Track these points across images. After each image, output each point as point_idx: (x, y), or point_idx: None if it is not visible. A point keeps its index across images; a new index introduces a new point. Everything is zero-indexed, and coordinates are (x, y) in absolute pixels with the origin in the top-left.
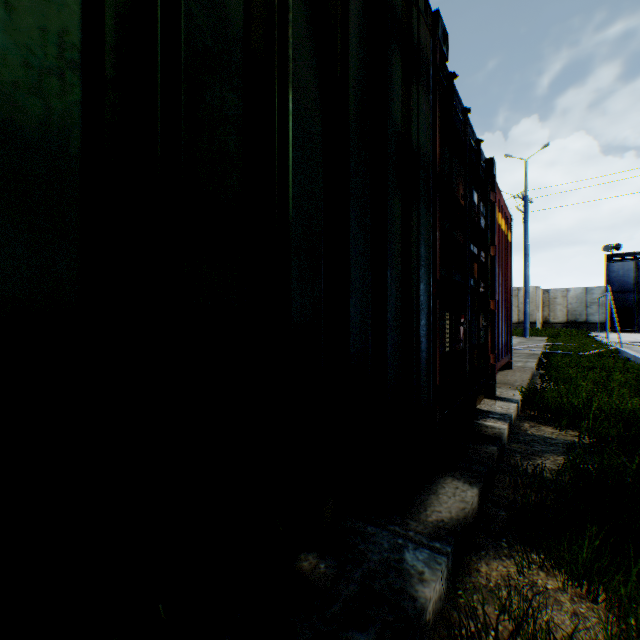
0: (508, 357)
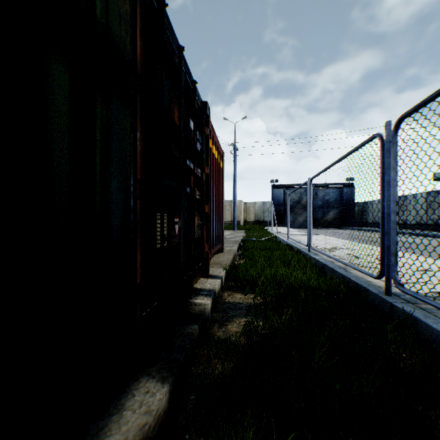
0: (221, 244)
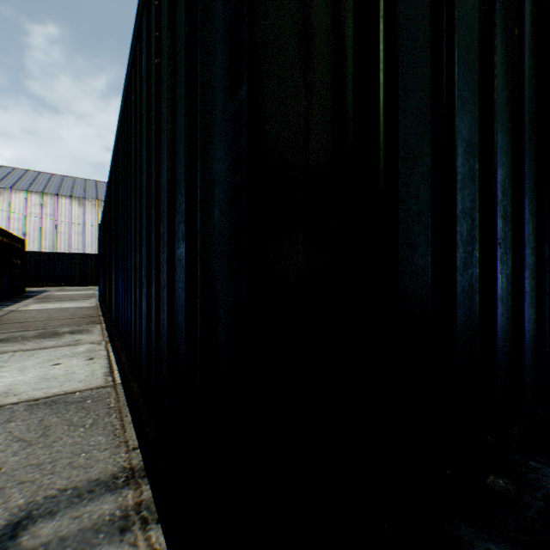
0: None
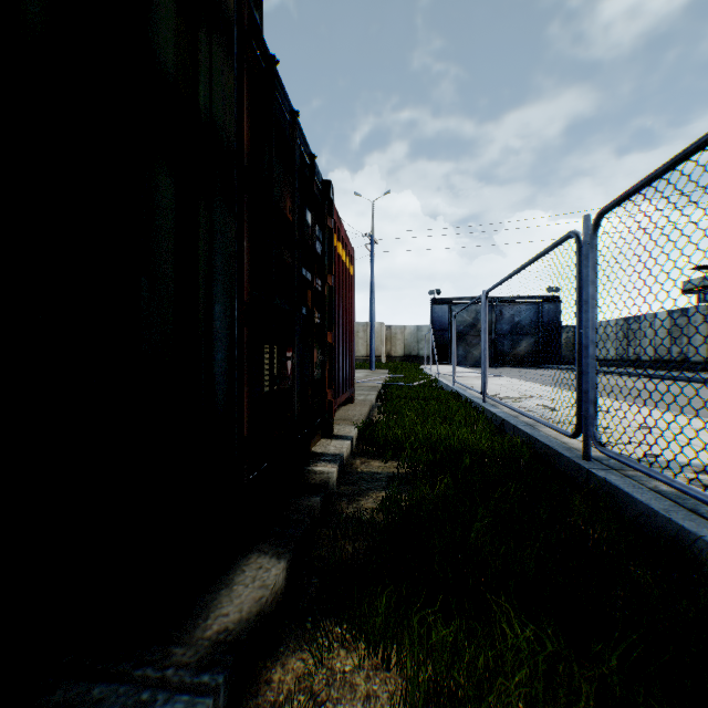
0: (351, 391)
